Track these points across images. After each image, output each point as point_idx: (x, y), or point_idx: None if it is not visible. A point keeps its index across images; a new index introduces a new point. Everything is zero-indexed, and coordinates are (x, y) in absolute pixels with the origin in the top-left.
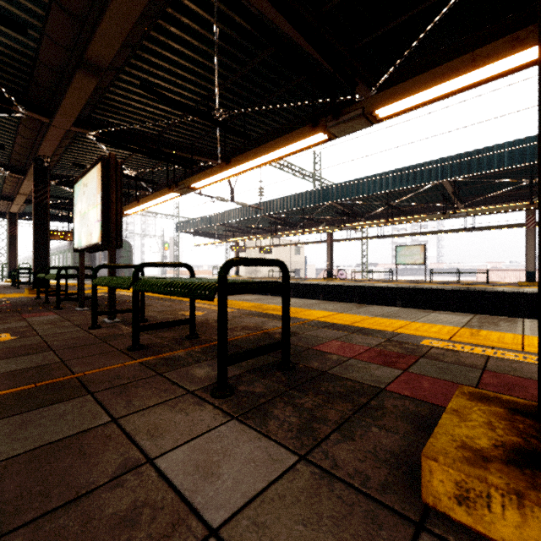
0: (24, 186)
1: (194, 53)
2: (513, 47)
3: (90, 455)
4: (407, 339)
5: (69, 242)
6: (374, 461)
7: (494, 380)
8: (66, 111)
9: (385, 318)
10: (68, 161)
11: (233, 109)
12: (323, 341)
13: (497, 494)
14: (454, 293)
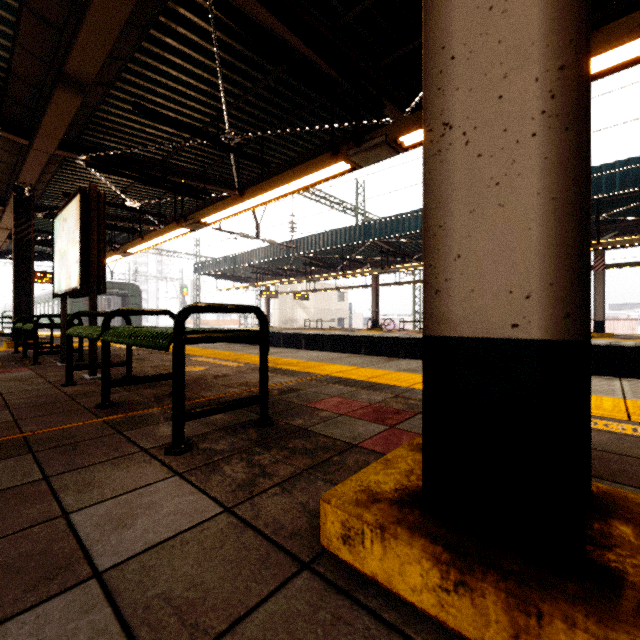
0: (6, 219)
1: (197, 68)
2: None
3: (3, 510)
4: (417, 395)
5: None
6: (299, 512)
7: None
8: (48, 132)
9: (409, 373)
10: (58, 190)
11: (249, 132)
12: (323, 397)
13: (368, 530)
14: None
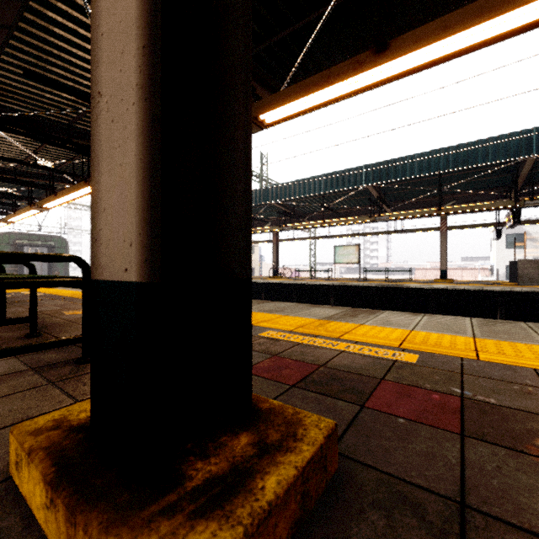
0: None
1: (85, 42)
2: (355, 69)
3: None
4: (252, 331)
5: None
6: None
7: (268, 364)
8: None
9: (266, 313)
10: None
11: None
12: None
13: (24, 456)
14: (377, 290)
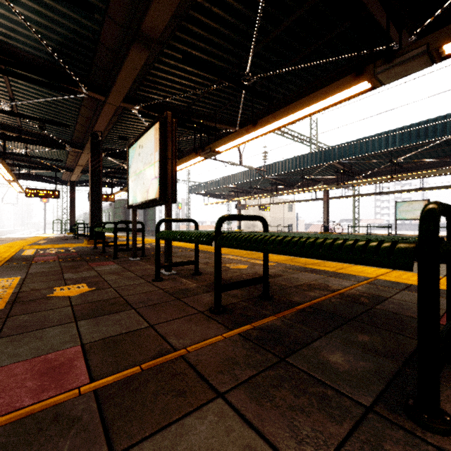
0: (82, 158)
1: (234, 17)
2: None
3: None
4: None
5: (110, 203)
6: None
7: None
8: (119, 87)
9: None
10: (114, 136)
11: (258, 75)
12: None
13: None
14: None
